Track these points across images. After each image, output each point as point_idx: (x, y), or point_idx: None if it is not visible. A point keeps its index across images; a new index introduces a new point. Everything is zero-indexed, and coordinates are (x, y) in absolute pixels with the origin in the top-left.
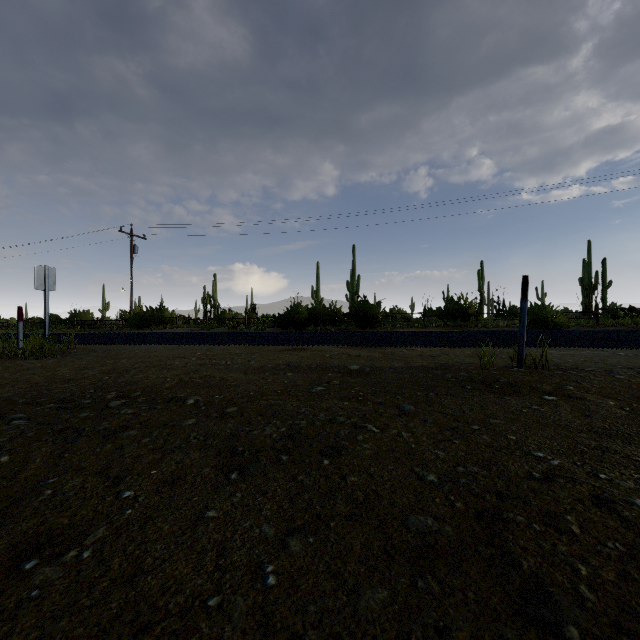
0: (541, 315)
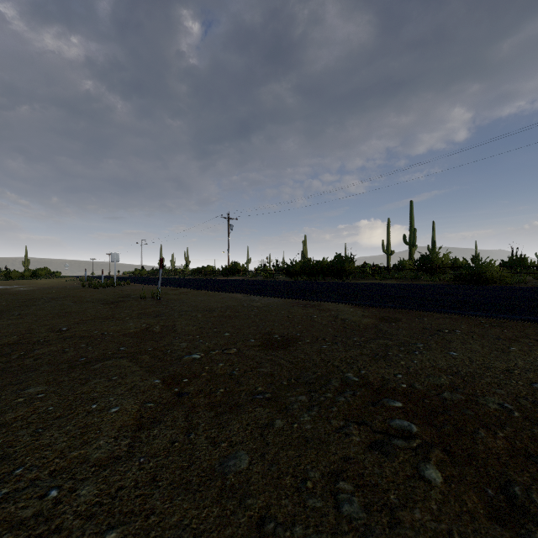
0: (467, 270)
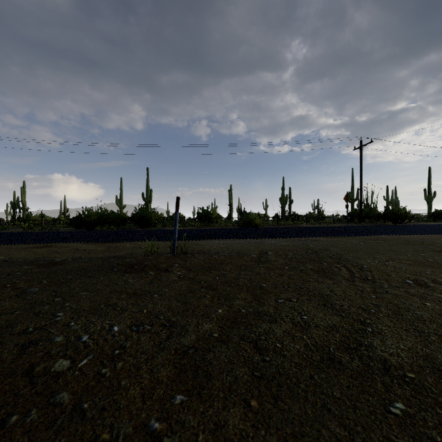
0: (248, 219)
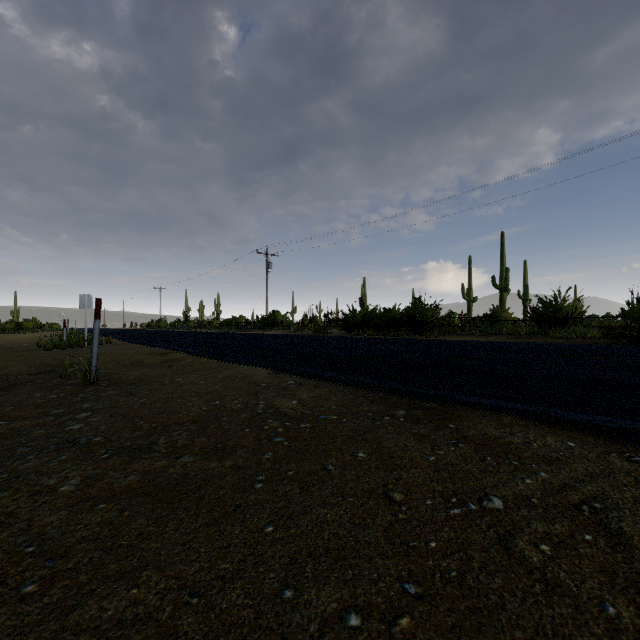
0: (636, 321)
